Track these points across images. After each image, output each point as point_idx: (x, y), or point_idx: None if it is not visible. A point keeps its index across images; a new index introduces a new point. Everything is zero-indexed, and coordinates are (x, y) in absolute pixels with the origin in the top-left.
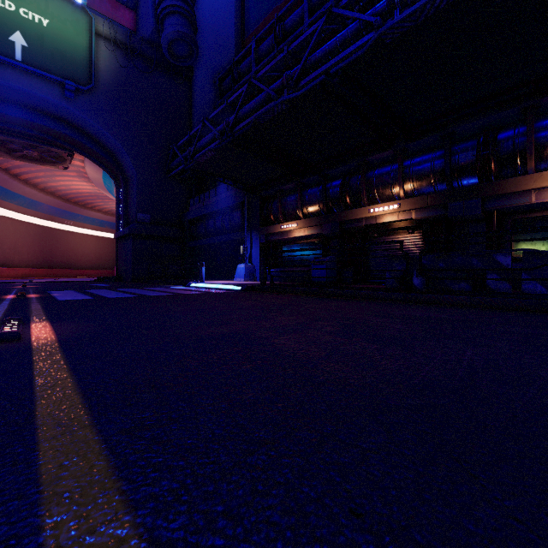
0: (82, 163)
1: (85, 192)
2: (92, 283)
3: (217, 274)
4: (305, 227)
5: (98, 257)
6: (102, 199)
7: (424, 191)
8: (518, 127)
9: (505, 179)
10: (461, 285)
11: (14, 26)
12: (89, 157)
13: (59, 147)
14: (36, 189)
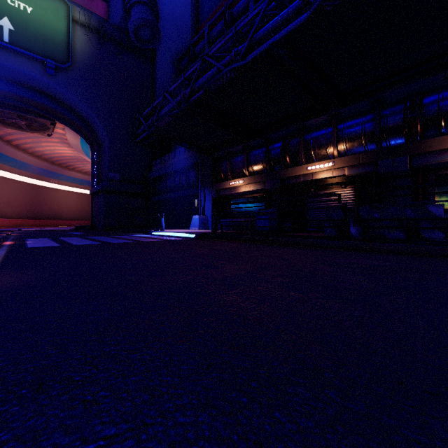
0: (63, 130)
1: (67, 155)
2: (69, 232)
3: (175, 224)
4: (250, 183)
5: (79, 210)
6: (81, 162)
7: (355, 151)
8: (442, 92)
9: (431, 138)
10: (395, 234)
11: (2, 13)
12: (68, 125)
13: (43, 117)
14: (26, 153)
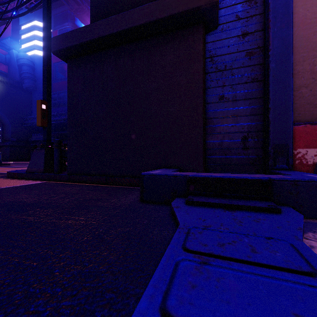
0: None
1: None
2: None
3: None
4: None
5: None
6: None
7: None
8: None
9: None
10: None
11: None
12: None
13: None
14: None
